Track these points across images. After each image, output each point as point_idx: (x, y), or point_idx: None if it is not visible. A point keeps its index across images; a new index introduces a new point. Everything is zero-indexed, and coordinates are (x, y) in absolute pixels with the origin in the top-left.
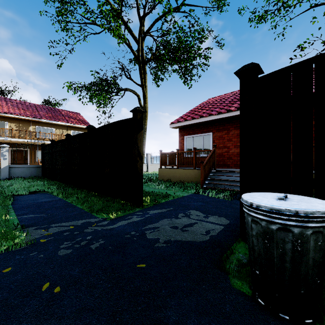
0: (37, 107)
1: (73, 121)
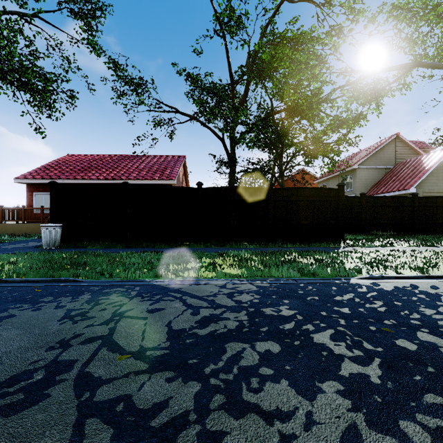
0: None
1: None
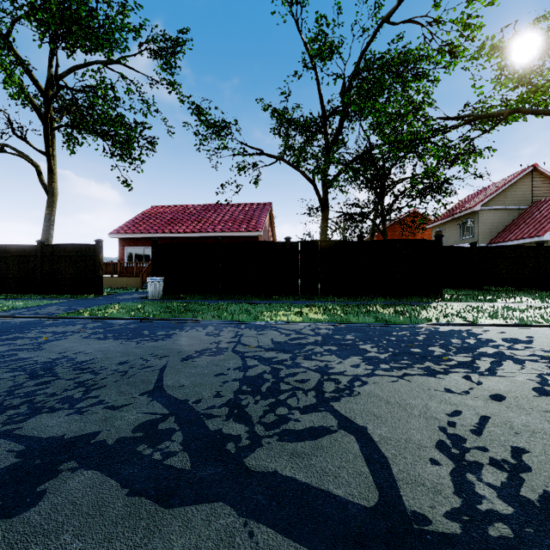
0: None
1: None
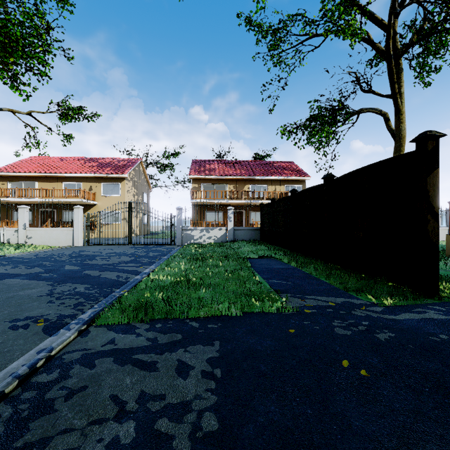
0: (250, 164)
1: (287, 172)
